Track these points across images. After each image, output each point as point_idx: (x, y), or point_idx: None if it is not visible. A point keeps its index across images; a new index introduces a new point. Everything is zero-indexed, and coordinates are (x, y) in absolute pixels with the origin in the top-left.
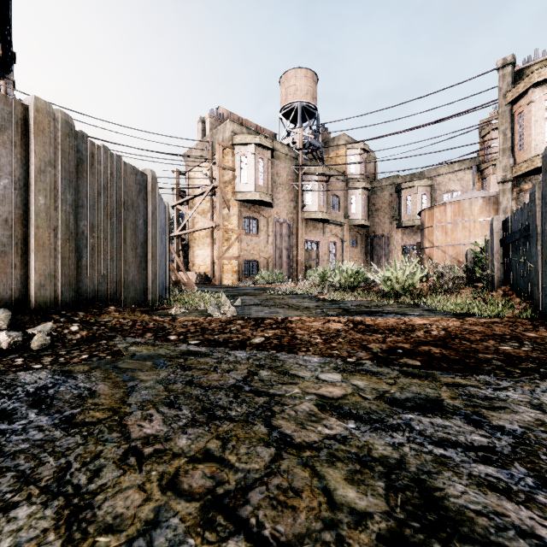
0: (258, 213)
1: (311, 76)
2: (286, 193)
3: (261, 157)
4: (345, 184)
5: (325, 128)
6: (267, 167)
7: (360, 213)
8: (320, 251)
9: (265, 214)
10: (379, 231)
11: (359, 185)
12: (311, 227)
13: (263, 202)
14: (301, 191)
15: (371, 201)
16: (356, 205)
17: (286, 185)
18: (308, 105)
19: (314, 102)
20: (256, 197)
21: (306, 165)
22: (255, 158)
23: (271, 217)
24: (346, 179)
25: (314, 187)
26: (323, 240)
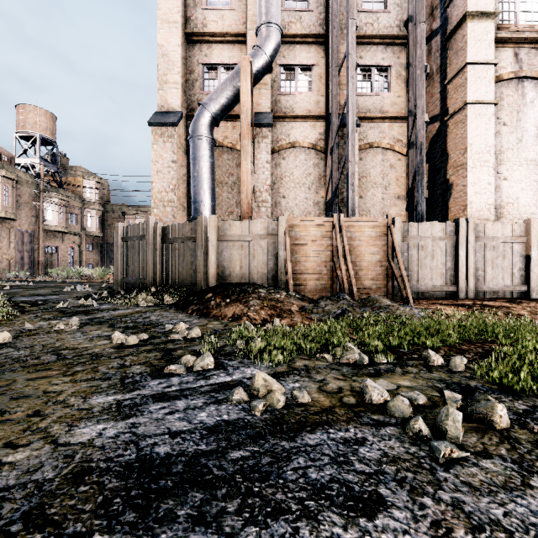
0: (1, 224)
1: (51, 116)
2: (28, 210)
3: (6, 185)
4: (82, 204)
5: (64, 154)
6: (12, 192)
7: (95, 227)
8: (59, 254)
9: (8, 226)
10: (111, 240)
11: (94, 207)
12: (51, 236)
13: (8, 218)
14: (42, 209)
15: (105, 218)
16: (92, 221)
17: (28, 204)
18: (47, 138)
19: (53, 137)
20: (2, 215)
21: (47, 192)
22: (1, 185)
23: (14, 228)
24: (83, 201)
25: (55, 208)
26: (62, 246)
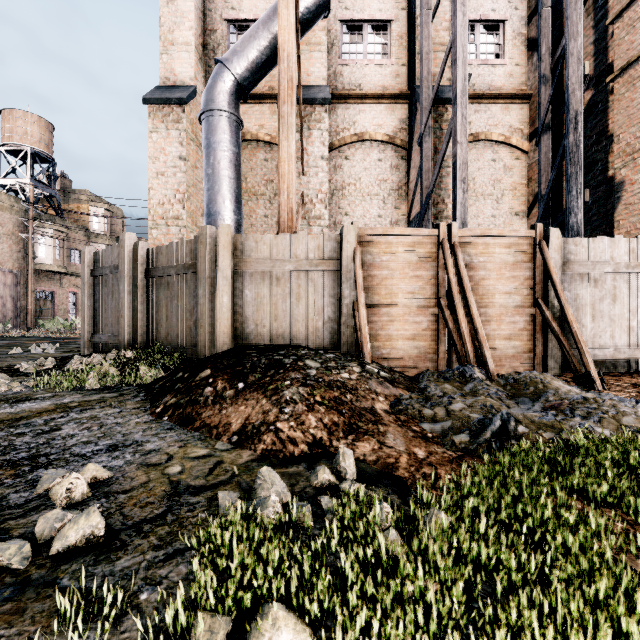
0: None
1: (46, 125)
2: (13, 243)
3: None
4: (88, 238)
5: (65, 174)
6: None
7: None
8: (56, 301)
9: None
10: None
11: (103, 241)
12: (45, 278)
13: None
14: (32, 243)
15: None
16: None
17: (13, 236)
18: (41, 152)
19: (49, 151)
20: None
21: (38, 221)
22: None
23: None
24: (89, 233)
25: (49, 241)
26: (60, 290)
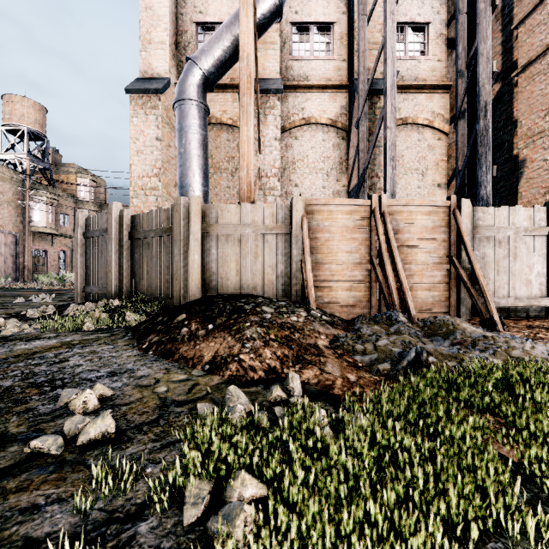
0: None
1: (40, 108)
2: (12, 209)
3: None
4: (76, 205)
5: (56, 150)
6: None
7: None
8: (49, 258)
9: None
10: None
11: (88, 207)
12: (40, 238)
13: None
14: (28, 209)
15: None
16: None
17: (12, 203)
18: (36, 131)
19: (43, 130)
20: None
21: (34, 190)
22: None
23: None
24: (77, 200)
25: (43, 207)
26: (52, 249)
